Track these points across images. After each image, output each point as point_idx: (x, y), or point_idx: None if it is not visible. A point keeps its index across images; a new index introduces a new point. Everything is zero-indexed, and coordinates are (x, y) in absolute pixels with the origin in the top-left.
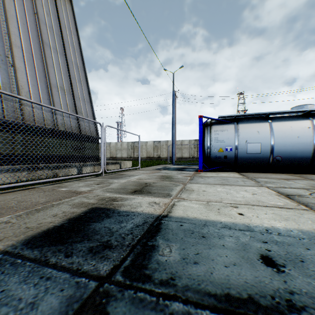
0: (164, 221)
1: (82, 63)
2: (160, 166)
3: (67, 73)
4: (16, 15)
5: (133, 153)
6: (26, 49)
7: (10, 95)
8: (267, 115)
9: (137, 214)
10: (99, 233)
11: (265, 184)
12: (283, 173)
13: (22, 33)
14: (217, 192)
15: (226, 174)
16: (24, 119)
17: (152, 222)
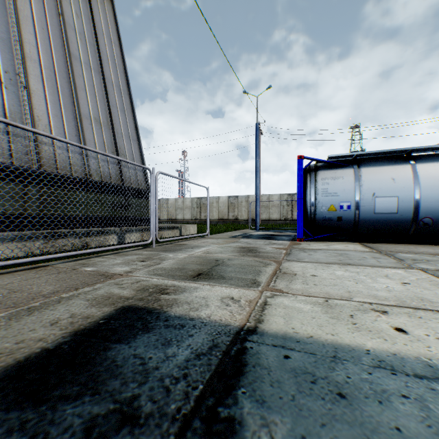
0: (250, 344)
1: (127, 85)
2: (237, 232)
3: (105, 99)
4: (33, 17)
5: (199, 213)
6: (45, 64)
7: (7, 123)
8: (407, 153)
9: (199, 324)
10: (121, 373)
11: (415, 265)
12: (434, 244)
13: (41, 41)
14: (337, 278)
15: (342, 246)
16: (42, 164)
17: (228, 346)
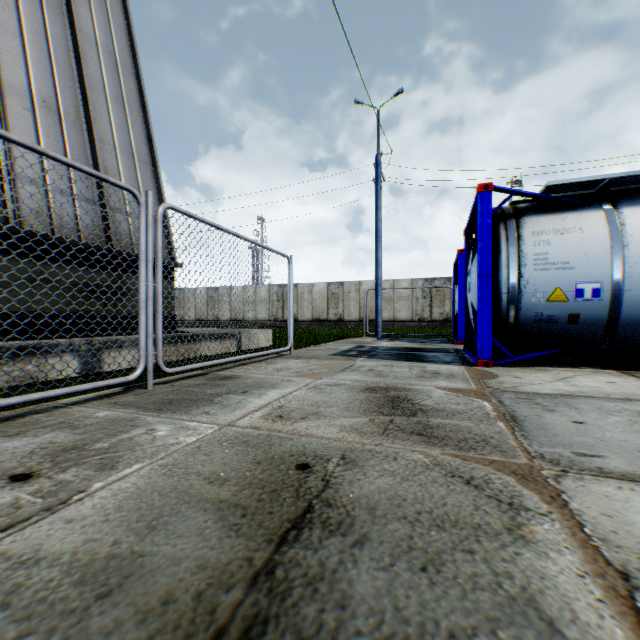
0: None
1: (133, 57)
2: (346, 342)
3: (75, 69)
4: None
5: (281, 310)
6: None
7: None
8: None
9: None
10: None
11: None
12: None
13: None
14: None
15: (603, 383)
16: None
17: None
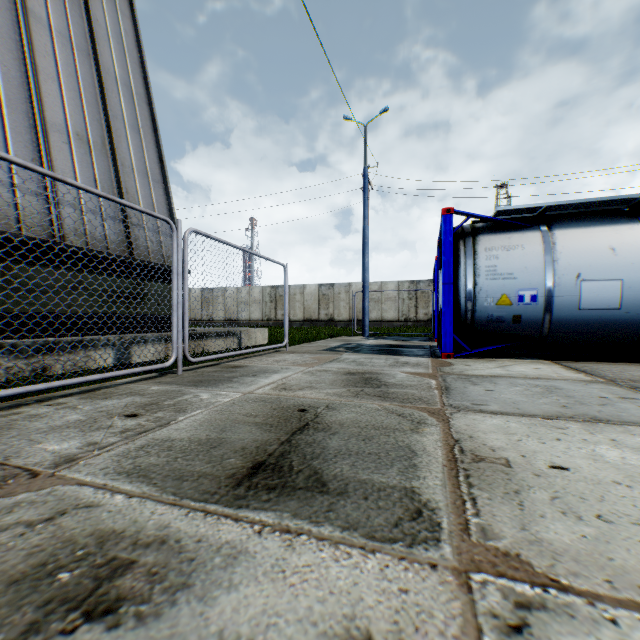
0: None
1: (145, 87)
2: (335, 340)
3: (100, 103)
4: None
5: (274, 310)
6: None
7: None
8: (632, 204)
9: None
10: None
11: None
12: None
13: None
14: (628, 478)
15: (530, 369)
16: None
17: None
